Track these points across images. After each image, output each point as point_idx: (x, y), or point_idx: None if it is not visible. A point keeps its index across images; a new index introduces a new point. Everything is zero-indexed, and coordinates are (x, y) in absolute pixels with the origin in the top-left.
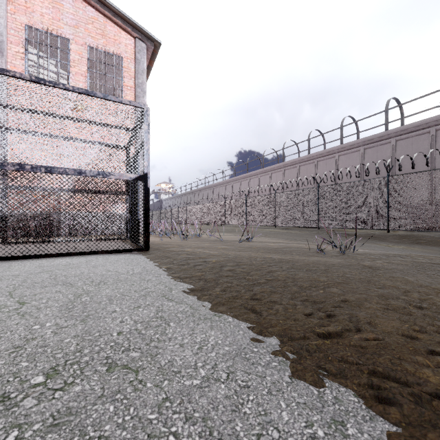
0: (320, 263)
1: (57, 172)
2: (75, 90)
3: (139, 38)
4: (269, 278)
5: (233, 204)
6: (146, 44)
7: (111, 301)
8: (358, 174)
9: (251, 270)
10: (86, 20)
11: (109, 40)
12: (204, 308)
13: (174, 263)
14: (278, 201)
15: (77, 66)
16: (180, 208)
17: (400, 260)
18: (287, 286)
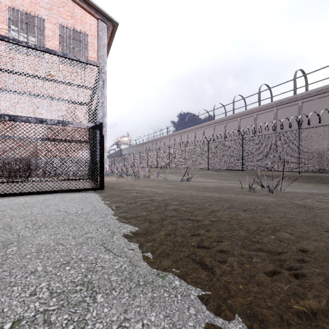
0: (256, 202)
1: (20, 120)
2: (37, 48)
3: (101, 20)
4: (213, 219)
5: (175, 152)
6: (106, 24)
7: (38, 253)
8: (274, 127)
9: (194, 210)
10: (59, 4)
11: (77, 21)
12: (146, 262)
13: (123, 202)
14: (210, 150)
15: (51, 41)
16: (135, 155)
17: (327, 199)
18: (234, 229)
